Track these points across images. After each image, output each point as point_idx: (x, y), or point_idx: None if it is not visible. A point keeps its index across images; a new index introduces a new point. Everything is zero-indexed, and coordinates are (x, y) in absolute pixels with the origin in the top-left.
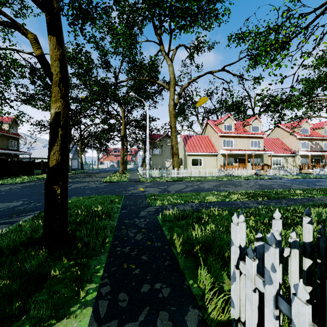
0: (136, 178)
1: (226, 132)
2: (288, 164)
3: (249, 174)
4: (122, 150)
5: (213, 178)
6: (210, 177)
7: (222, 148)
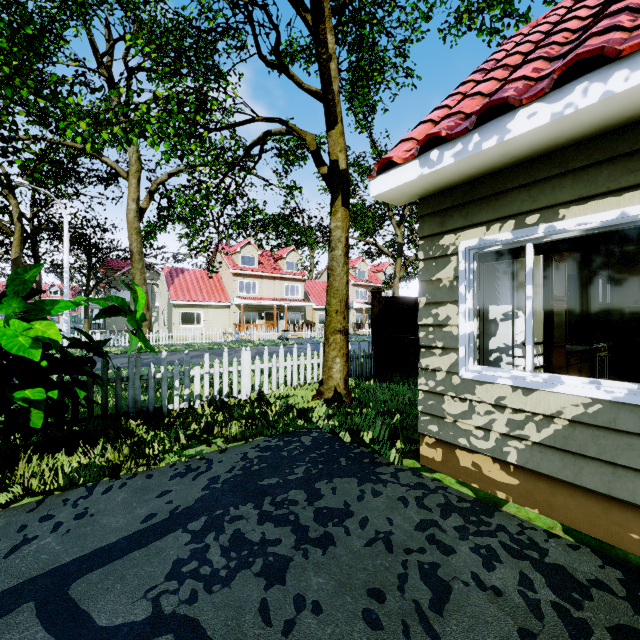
0: None
1: (244, 268)
2: None
3: (275, 338)
4: None
5: (207, 345)
6: (205, 344)
7: (237, 295)
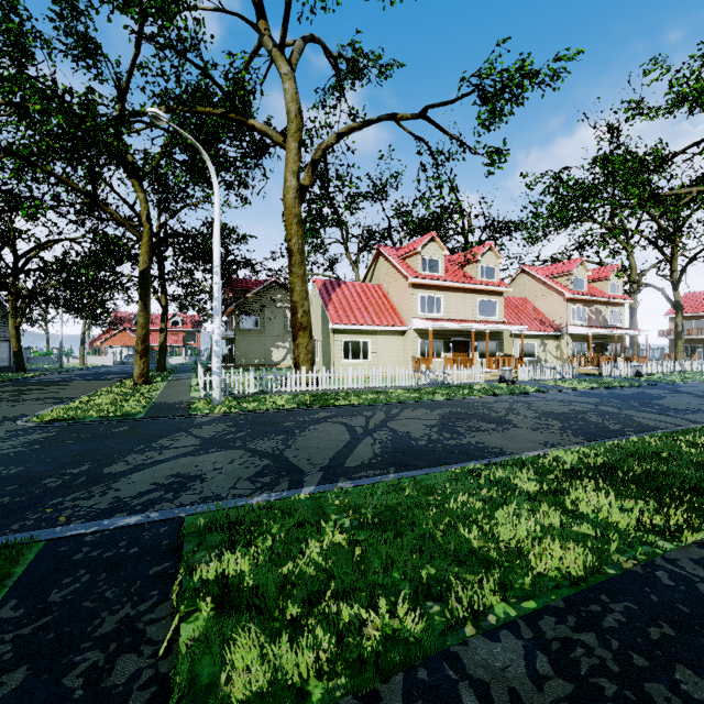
0: (179, 399)
1: (426, 276)
2: (548, 355)
3: (482, 379)
4: (143, 314)
5: (407, 393)
6: (399, 391)
7: (416, 315)
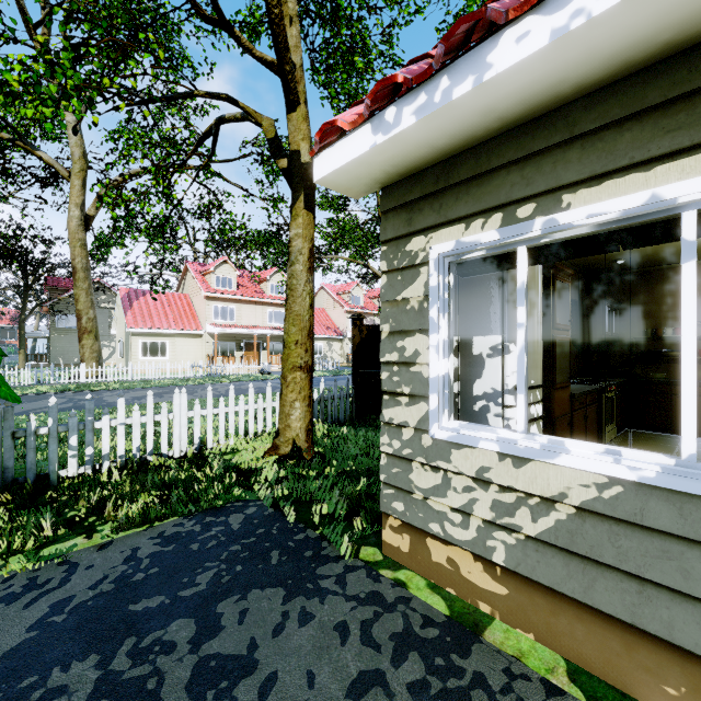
0: None
1: (219, 291)
2: (333, 353)
3: (256, 372)
4: None
5: (171, 381)
6: (168, 380)
7: (211, 322)
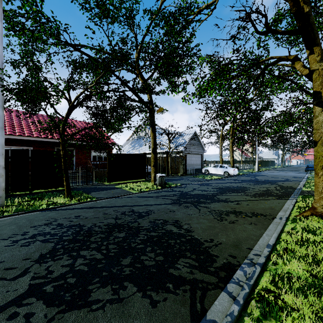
0: None
1: None
2: None
3: None
4: None
5: None
6: None
7: None
